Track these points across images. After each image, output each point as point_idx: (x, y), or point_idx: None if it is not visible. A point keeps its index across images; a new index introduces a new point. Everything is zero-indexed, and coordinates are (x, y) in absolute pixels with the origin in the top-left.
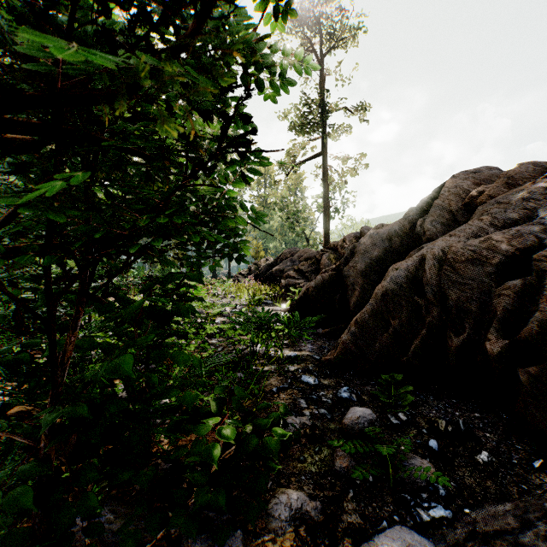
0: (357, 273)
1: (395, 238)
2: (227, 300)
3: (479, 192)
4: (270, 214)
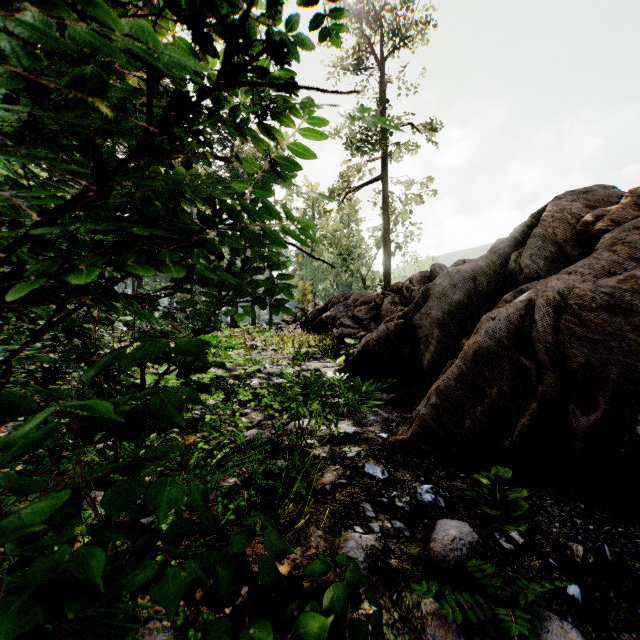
0: (432, 323)
1: (481, 277)
2: (268, 353)
3: (595, 217)
4: (319, 251)
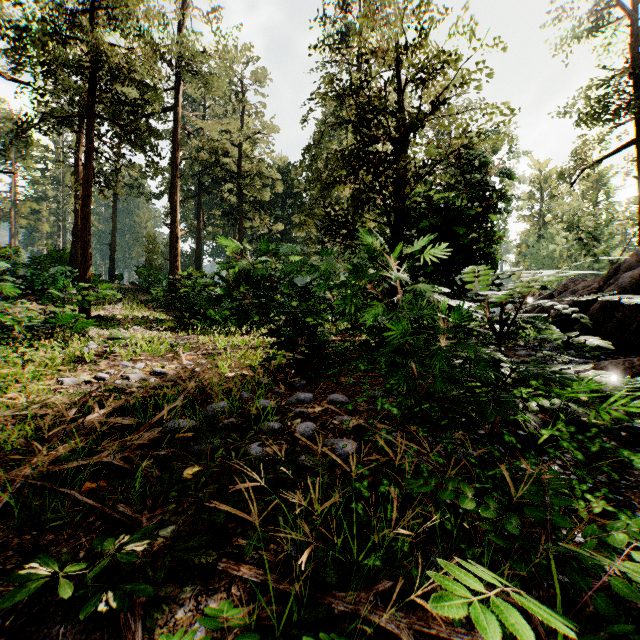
0: None
1: None
2: None
3: None
4: (549, 237)
